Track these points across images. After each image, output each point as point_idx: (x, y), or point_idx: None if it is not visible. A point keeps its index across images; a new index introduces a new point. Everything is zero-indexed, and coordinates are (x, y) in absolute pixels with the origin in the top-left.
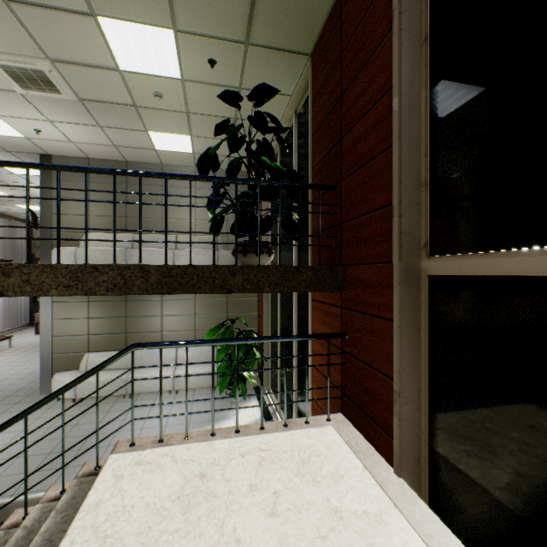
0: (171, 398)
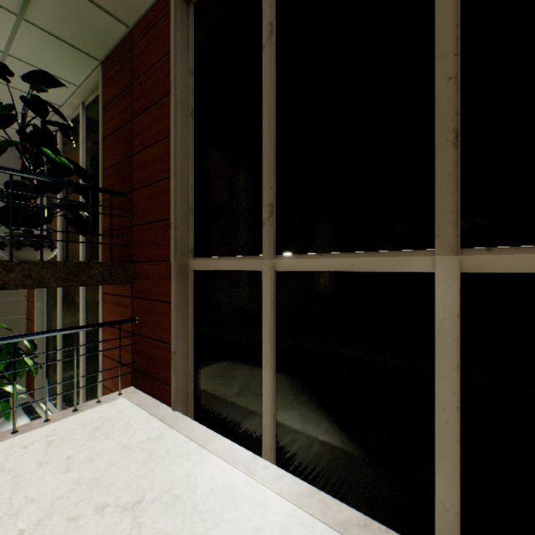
0: None
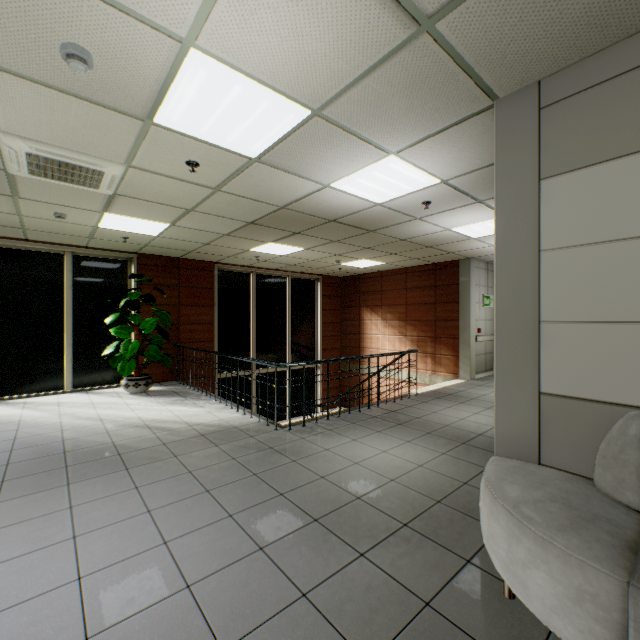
0: None
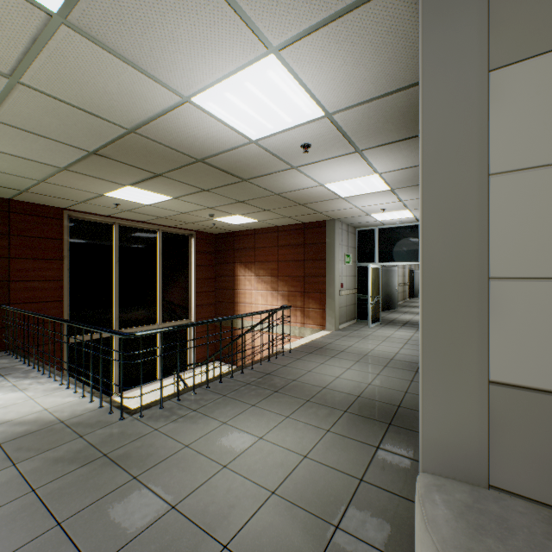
0: None
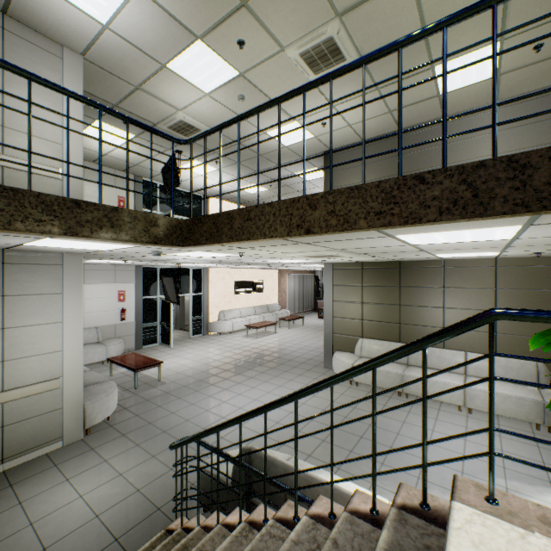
0: (461, 417)
